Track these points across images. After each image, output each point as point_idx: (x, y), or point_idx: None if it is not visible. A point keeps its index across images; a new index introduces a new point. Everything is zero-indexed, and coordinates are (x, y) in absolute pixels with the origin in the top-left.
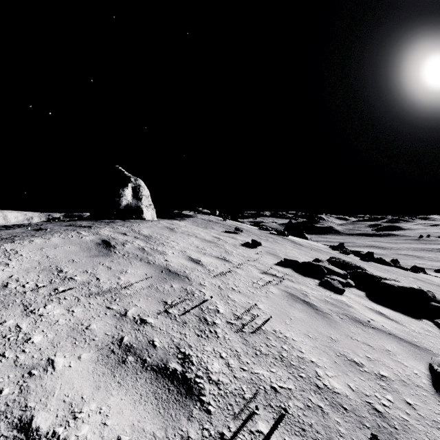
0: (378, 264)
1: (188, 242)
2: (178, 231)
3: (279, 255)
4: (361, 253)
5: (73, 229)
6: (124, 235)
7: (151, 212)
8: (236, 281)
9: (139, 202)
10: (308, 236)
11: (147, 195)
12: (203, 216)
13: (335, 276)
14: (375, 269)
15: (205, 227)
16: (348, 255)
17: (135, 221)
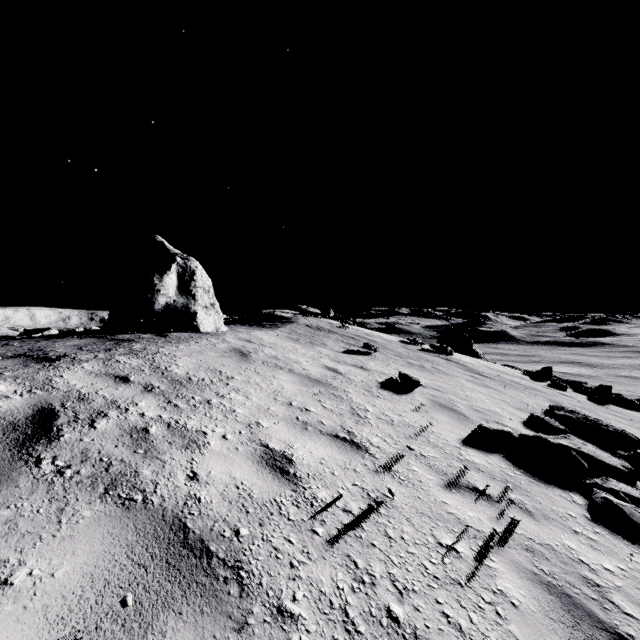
0: (623, 409)
1: (270, 389)
2: (256, 358)
3: (459, 409)
4: (584, 385)
5: (1, 370)
6: (118, 383)
7: (214, 317)
8: (393, 555)
9: (191, 300)
10: (479, 351)
11: (206, 287)
12: (309, 319)
13: (607, 474)
14: (632, 424)
15: (310, 344)
16: (565, 391)
17: (178, 337)
